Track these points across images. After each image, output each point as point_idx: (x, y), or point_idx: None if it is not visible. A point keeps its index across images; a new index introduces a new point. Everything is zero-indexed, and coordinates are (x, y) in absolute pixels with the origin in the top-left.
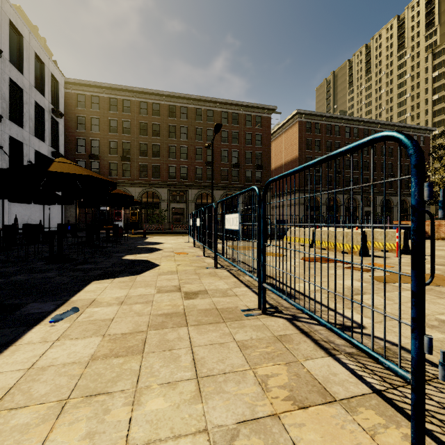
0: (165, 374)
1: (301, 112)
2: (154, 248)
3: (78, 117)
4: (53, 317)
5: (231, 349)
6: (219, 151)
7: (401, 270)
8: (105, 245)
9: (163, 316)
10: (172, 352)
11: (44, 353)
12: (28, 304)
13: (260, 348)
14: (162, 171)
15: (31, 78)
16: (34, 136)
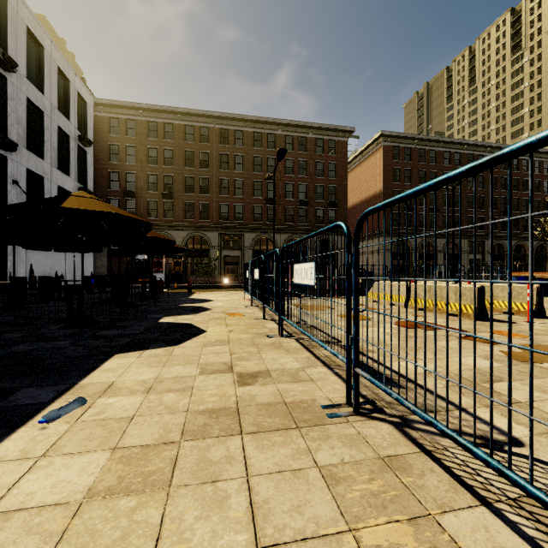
0: (202, 537)
1: (386, 134)
2: (200, 307)
3: (111, 145)
4: (48, 412)
5: (311, 483)
6: (282, 185)
7: (543, 343)
8: (139, 303)
9: (206, 415)
10: (215, 486)
11: (16, 482)
12: (21, 389)
13: (359, 482)
14: (212, 210)
15: (53, 99)
16: (57, 169)
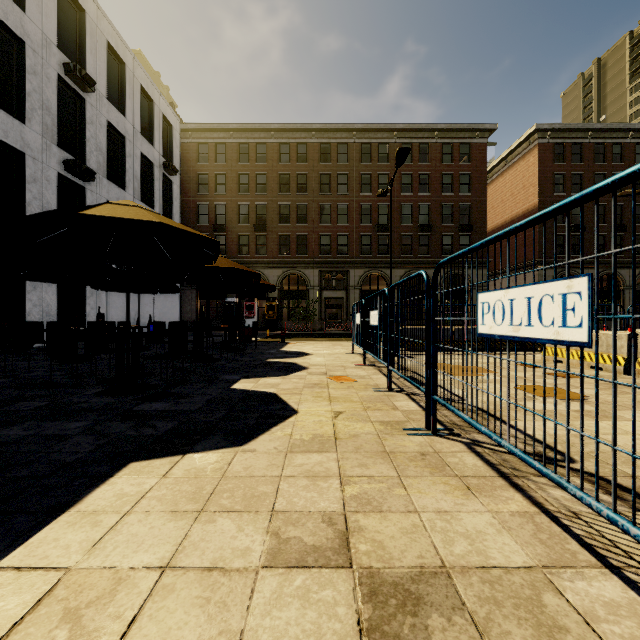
0: None
1: (544, 127)
2: (292, 365)
3: (200, 175)
4: None
5: None
6: (397, 208)
7: None
8: (218, 356)
9: None
10: None
11: None
12: None
13: None
14: (310, 243)
15: (136, 122)
16: (140, 201)
